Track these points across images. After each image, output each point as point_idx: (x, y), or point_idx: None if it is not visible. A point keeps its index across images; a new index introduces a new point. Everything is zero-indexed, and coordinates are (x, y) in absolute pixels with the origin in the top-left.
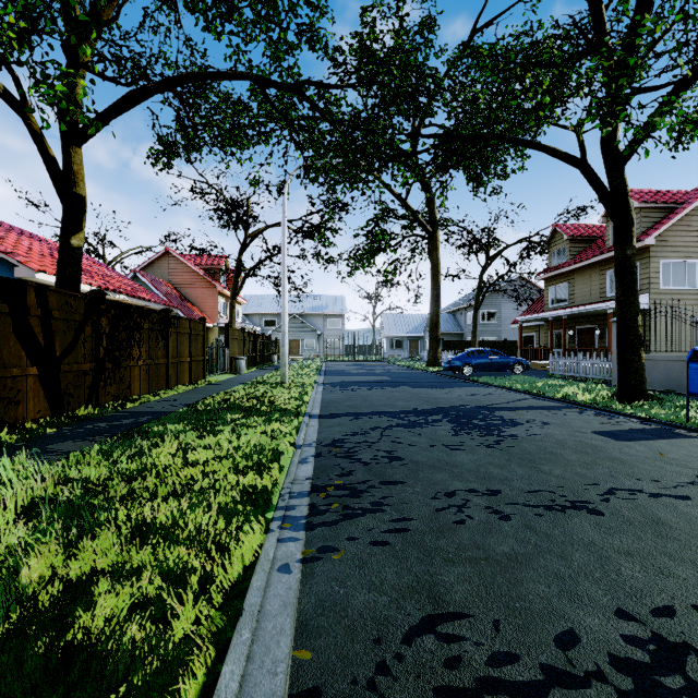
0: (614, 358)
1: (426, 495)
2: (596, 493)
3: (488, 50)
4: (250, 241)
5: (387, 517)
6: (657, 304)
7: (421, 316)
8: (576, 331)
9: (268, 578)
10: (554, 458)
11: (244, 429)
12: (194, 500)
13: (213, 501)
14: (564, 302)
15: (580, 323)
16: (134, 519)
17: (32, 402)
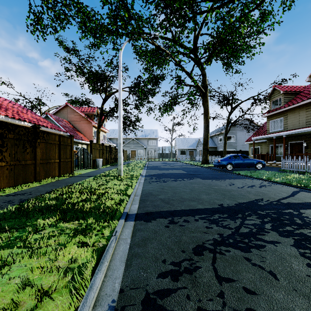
0: None
1: None
2: None
3: None
4: (107, 98)
5: None
6: None
7: (195, 139)
8: (288, 144)
9: None
10: None
11: (24, 259)
12: None
13: None
14: (280, 128)
15: (291, 140)
16: None
17: None
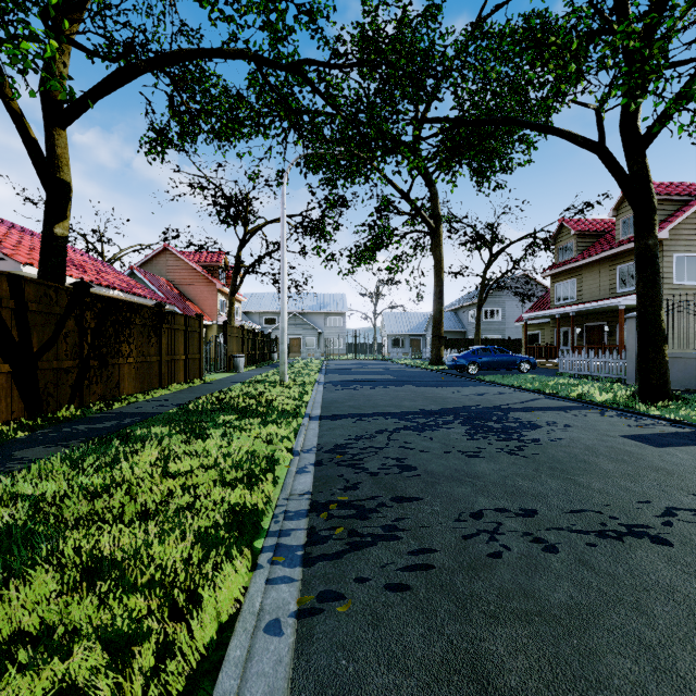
0: (629, 355)
1: (449, 516)
2: (652, 514)
3: (498, 30)
4: (249, 237)
5: (404, 547)
6: (670, 300)
7: (423, 315)
8: (584, 328)
9: (251, 644)
10: (589, 468)
11: (237, 432)
12: (166, 524)
13: (187, 528)
14: (571, 299)
15: (588, 320)
16: (85, 554)
17: (4, 403)
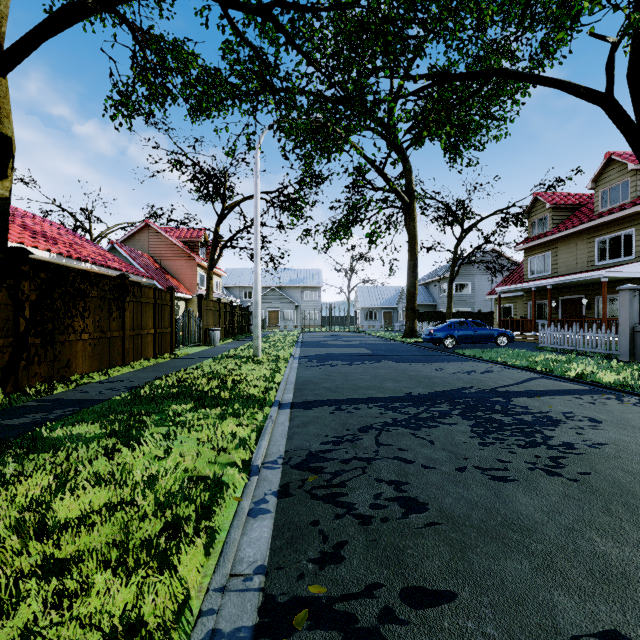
0: (622, 330)
1: None
2: None
3: None
4: (227, 212)
5: None
6: None
7: (394, 289)
8: (559, 301)
9: None
10: None
11: (184, 432)
12: None
13: None
14: (546, 272)
15: (564, 293)
16: None
17: None
